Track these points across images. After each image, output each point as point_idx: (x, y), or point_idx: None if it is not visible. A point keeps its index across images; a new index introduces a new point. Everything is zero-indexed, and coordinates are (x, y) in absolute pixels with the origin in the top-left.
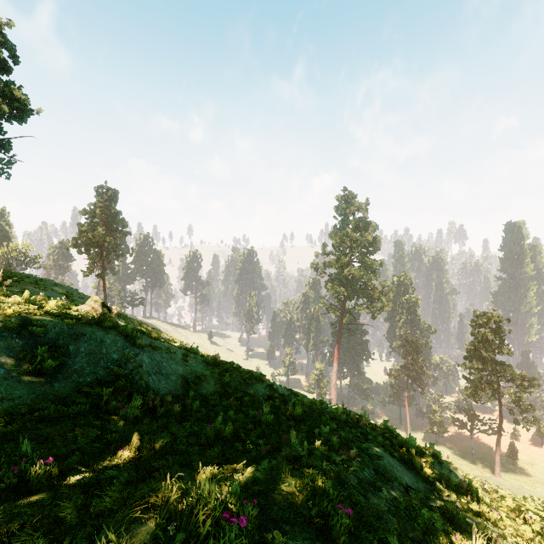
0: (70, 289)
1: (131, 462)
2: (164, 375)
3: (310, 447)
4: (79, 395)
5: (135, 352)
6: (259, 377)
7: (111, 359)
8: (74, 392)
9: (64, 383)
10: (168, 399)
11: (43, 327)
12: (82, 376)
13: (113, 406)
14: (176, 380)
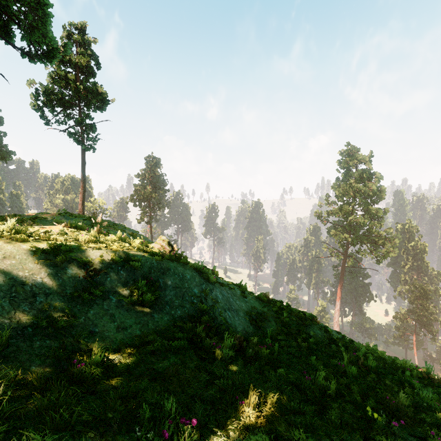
0: (134, 231)
1: (258, 424)
2: (234, 311)
3: (431, 421)
4: (175, 328)
5: (210, 287)
6: (311, 318)
7: (193, 293)
8: (170, 324)
9: (160, 314)
10: (254, 340)
11: (139, 261)
12: (173, 309)
13: (208, 343)
14: (244, 316)
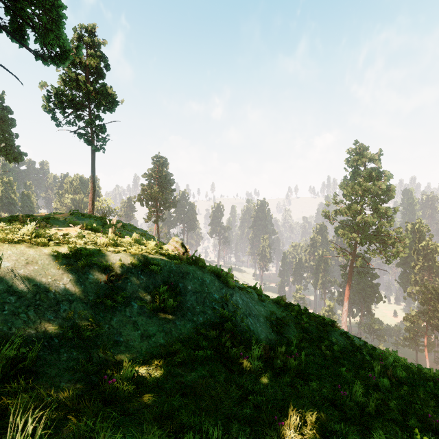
0: (144, 231)
1: None
2: (255, 316)
3: None
4: (199, 336)
5: (229, 292)
6: (331, 323)
7: (214, 298)
8: (192, 331)
9: (182, 321)
10: (281, 350)
11: (158, 265)
12: (194, 315)
13: (235, 353)
14: (264, 322)
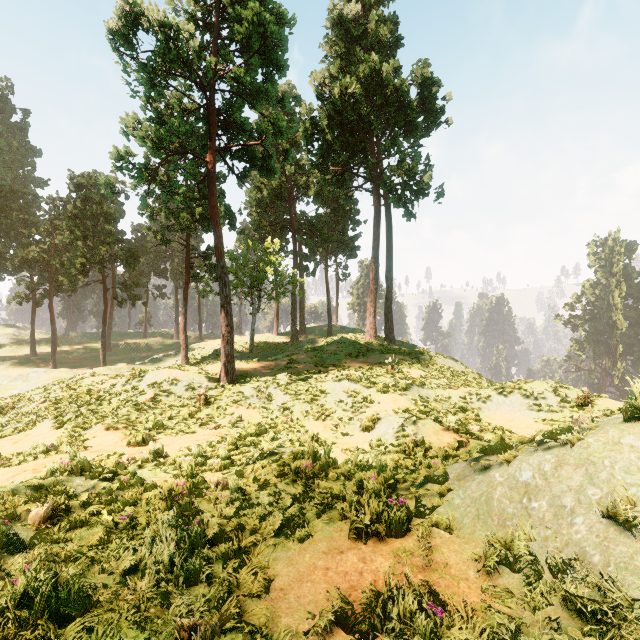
0: None
1: None
2: None
3: None
4: None
5: None
6: None
7: None
8: None
9: None
10: None
11: (405, 344)
12: None
13: None
14: None
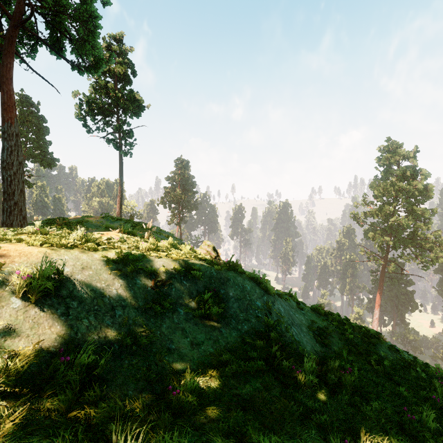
0: (169, 234)
1: None
2: (297, 326)
3: None
4: (246, 346)
5: (271, 300)
6: (376, 335)
7: (256, 306)
8: (239, 340)
9: (227, 329)
10: (334, 364)
11: (199, 271)
12: (238, 323)
13: (286, 366)
14: (307, 332)
